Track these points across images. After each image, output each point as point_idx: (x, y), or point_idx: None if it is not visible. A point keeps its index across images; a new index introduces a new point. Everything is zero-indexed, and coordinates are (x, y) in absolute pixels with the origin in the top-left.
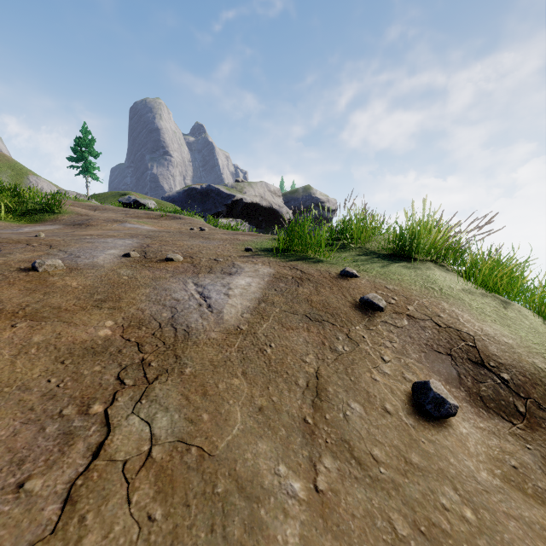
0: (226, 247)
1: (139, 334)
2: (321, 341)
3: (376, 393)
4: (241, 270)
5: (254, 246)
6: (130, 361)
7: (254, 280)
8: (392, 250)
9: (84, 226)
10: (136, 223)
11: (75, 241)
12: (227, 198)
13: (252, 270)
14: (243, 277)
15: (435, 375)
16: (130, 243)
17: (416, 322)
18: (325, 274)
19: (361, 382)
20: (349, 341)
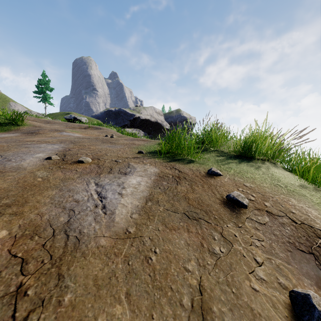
0: (125, 150)
1: (28, 246)
2: (200, 242)
3: (260, 310)
4: (134, 170)
5: (145, 149)
6: (3, 290)
7: (143, 179)
8: (240, 152)
9: (35, 134)
10: (70, 132)
11: (16, 147)
12: (130, 116)
13: (142, 169)
14: (135, 177)
15: (306, 279)
16: (57, 148)
17: (275, 218)
18: (196, 173)
19: (243, 295)
20: (224, 241)
